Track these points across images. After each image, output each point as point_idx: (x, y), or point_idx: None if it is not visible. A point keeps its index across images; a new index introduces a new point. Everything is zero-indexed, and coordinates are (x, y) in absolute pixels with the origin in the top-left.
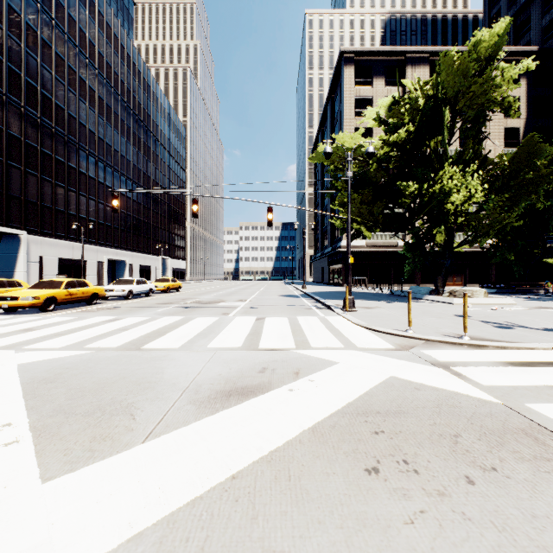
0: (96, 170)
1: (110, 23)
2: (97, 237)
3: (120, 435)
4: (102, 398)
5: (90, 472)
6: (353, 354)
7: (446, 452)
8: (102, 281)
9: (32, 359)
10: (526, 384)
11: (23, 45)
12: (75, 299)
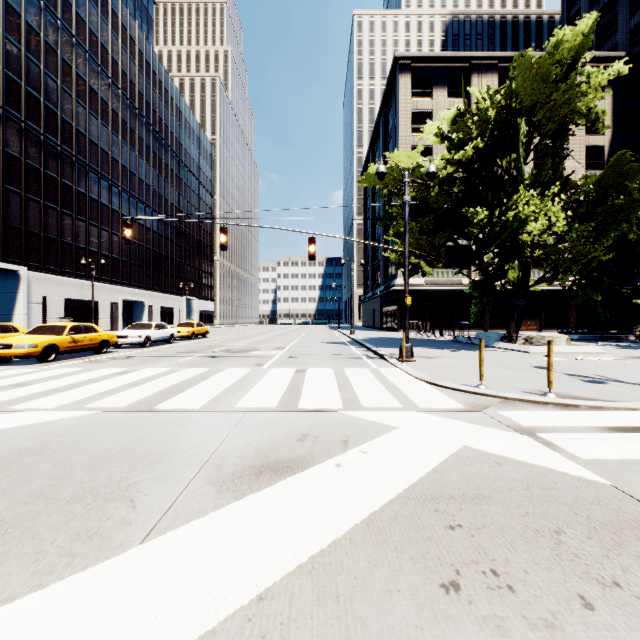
0: (109, 196)
1: (125, 25)
2: (110, 274)
3: (113, 532)
4: (96, 477)
5: (63, 589)
6: (415, 417)
7: (547, 557)
8: (116, 325)
9: (17, 422)
10: (636, 458)
11: (23, 49)
12: (81, 347)
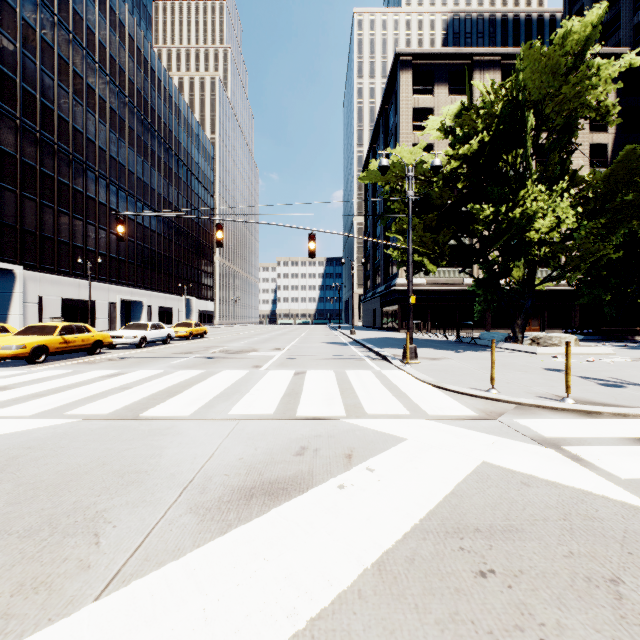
0: (107, 195)
1: (124, 22)
2: (108, 273)
3: (65, 580)
4: (60, 502)
5: None
6: (424, 426)
7: (610, 620)
8: (114, 325)
9: None
10: None
11: (19, 44)
12: (73, 348)
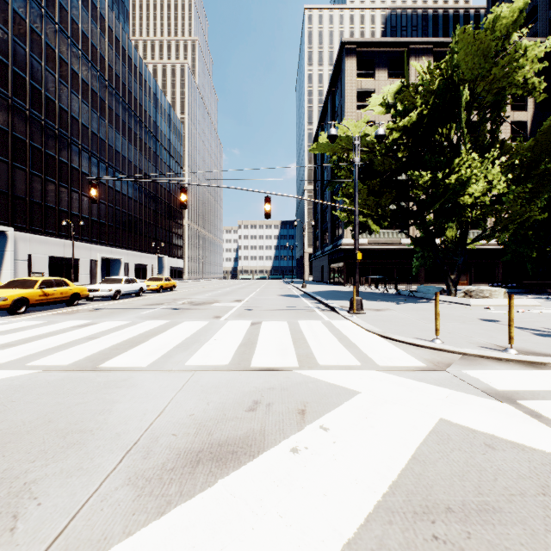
0: (89, 166)
1: (104, 15)
2: (90, 234)
3: None
4: None
5: None
6: (376, 377)
7: None
8: (95, 280)
9: None
10: None
11: (10, 33)
12: (52, 300)
